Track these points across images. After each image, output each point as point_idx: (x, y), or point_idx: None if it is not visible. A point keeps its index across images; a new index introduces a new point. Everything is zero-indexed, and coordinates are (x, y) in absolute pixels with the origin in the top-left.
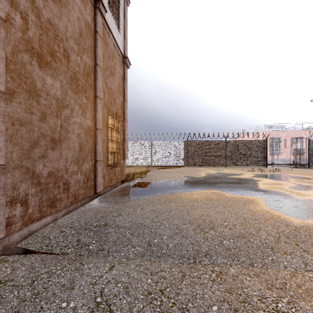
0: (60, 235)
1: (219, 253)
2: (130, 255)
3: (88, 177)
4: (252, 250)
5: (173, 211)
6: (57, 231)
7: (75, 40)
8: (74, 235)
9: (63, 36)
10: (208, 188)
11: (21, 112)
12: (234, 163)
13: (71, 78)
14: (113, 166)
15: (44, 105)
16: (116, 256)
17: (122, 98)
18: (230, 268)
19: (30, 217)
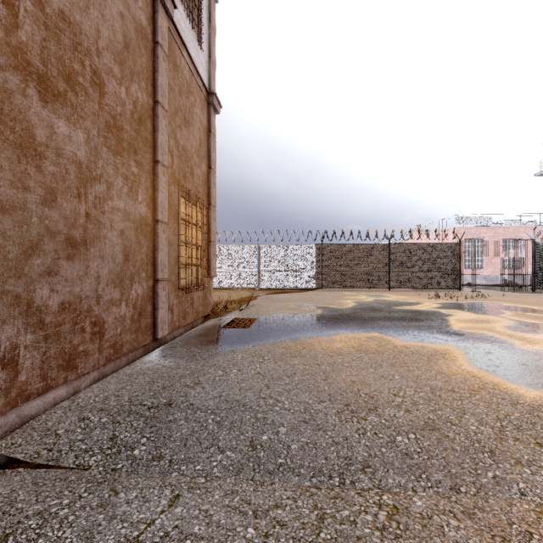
0: (78, 426)
1: (390, 463)
2: (214, 469)
3: (141, 310)
4: (454, 457)
5: (298, 375)
6: (73, 417)
7: (115, 56)
8: (106, 426)
9: (91, 47)
10: (360, 328)
11: (3, 186)
12: (404, 284)
13: (107, 127)
14: (189, 290)
15: (51, 175)
16: (186, 471)
17: (206, 167)
18: (414, 497)
19: (21, 391)
